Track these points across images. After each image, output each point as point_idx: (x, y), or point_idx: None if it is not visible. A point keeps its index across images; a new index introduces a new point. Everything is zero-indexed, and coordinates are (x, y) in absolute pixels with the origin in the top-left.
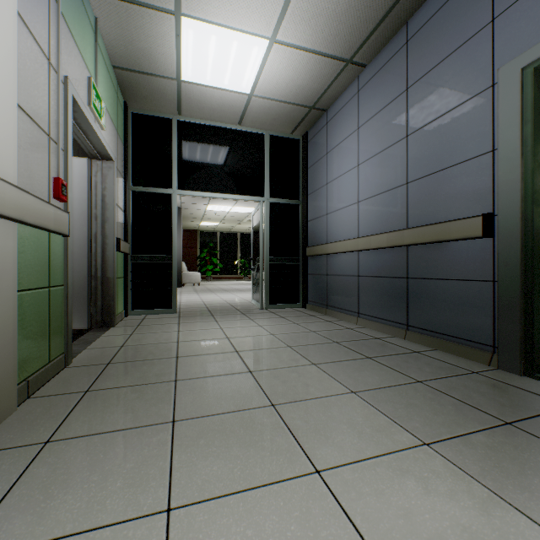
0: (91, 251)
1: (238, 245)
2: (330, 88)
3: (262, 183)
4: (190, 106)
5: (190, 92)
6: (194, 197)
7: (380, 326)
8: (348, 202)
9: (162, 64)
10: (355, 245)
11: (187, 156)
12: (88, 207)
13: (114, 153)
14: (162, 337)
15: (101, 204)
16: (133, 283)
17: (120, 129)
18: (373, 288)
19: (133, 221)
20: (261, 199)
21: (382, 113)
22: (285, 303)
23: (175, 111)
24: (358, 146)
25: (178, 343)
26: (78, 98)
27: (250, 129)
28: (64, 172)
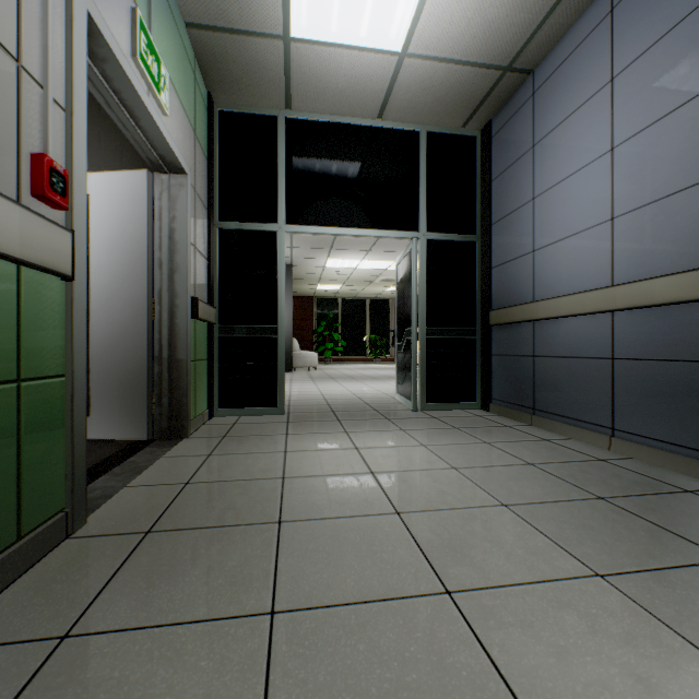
0: (153, 317)
1: (366, 316)
2: (548, 19)
3: (416, 210)
4: (304, 90)
5: (304, 61)
6: (309, 248)
7: (676, 461)
8: (584, 224)
9: (259, 7)
10: (607, 301)
11: (300, 172)
12: (148, 249)
13: (188, 164)
14: (257, 465)
15: (168, 243)
16: (221, 367)
17: (199, 131)
18: (654, 382)
19: (221, 274)
20: (413, 235)
21: (682, 28)
22: (452, 401)
23: (281, 103)
24: (610, 113)
25: (283, 482)
26: (102, 25)
27: (396, 124)
28: (66, 154)
